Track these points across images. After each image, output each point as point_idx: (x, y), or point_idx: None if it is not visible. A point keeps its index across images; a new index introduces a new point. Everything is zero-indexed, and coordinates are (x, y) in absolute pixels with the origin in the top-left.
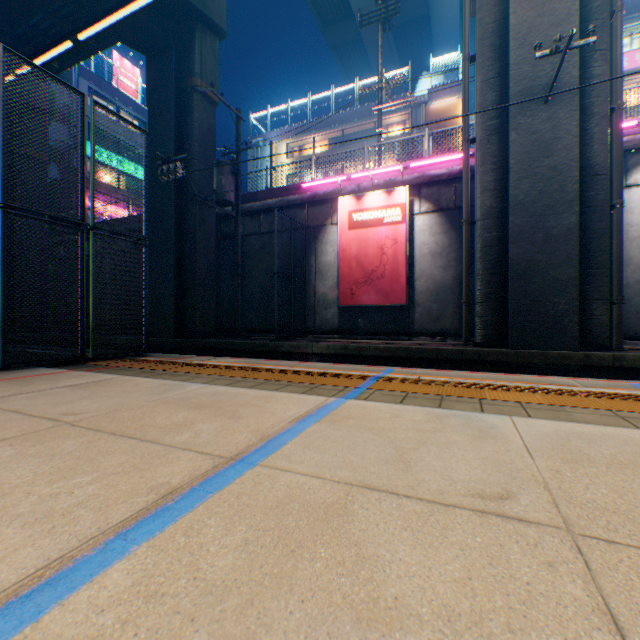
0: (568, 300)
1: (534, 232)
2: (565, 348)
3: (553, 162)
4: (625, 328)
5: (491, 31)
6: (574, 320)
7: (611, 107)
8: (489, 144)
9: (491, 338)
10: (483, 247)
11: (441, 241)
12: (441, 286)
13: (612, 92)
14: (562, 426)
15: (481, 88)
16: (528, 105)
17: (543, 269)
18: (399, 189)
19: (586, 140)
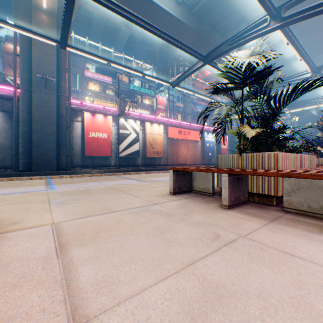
0: (54, 155)
1: (43, 131)
2: (53, 170)
3: (49, 109)
4: (77, 164)
5: (27, 51)
6: (56, 161)
7: (69, 97)
8: (26, 94)
9: (27, 168)
10: (23, 133)
11: (5, 125)
12: (5, 146)
13: (69, 93)
14: (6, 182)
15: (22, 70)
16: (40, 87)
17: (46, 144)
18: None
19: (61, 105)
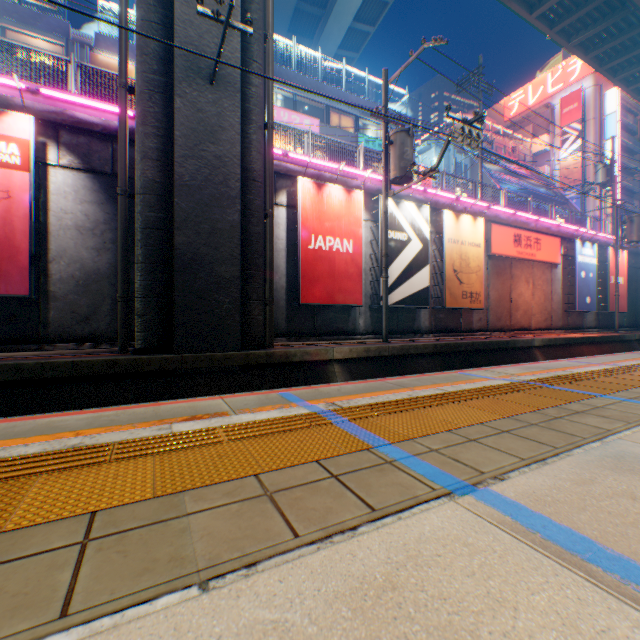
0: (233, 299)
1: (202, 222)
2: (231, 349)
3: (220, 152)
4: (276, 327)
5: None
6: (238, 320)
7: (267, 124)
8: (153, 102)
9: (156, 342)
10: (146, 228)
11: (95, 213)
12: (95, 274)
13: (267, 110)
14: None
15: (143, 27)
16: (196, 77)
17: (211, 264)
18: (18, 115)
19: (248, 143)
